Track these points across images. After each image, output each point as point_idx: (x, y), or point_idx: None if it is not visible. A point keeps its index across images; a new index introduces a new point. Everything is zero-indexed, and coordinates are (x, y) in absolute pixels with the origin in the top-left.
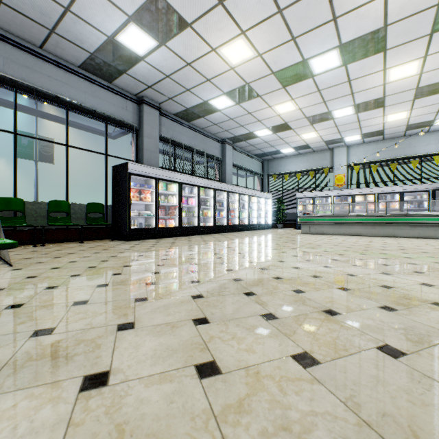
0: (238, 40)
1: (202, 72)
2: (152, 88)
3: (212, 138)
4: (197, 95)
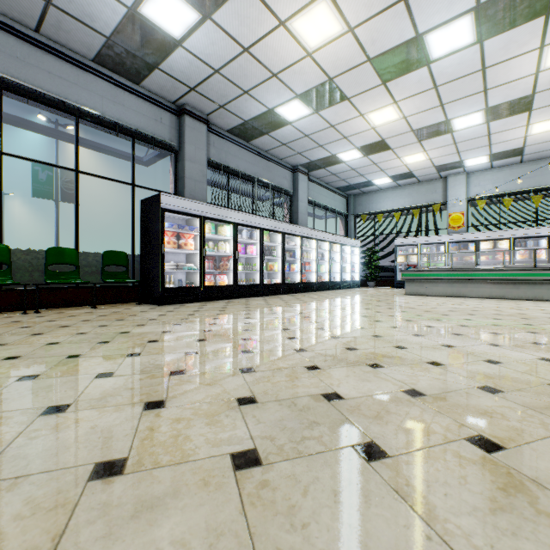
0: (319, 5)
1: (265, 62)
2: (196, 91)
3: (280, 165)
4: (258, 99)
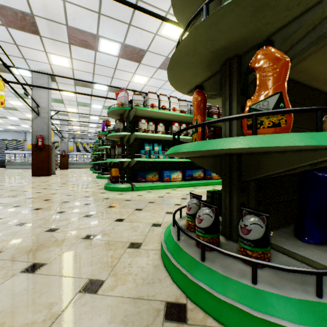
0: None
1: None
2: None
3: None
4: None
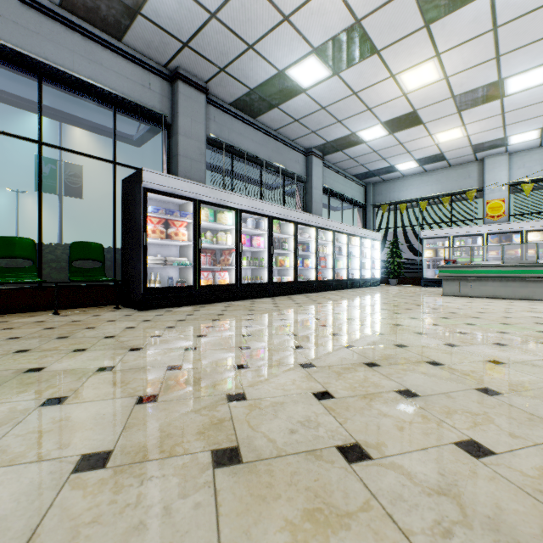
0: None
1: None
2: (190, 48)
3: (292, 147)
4: (266, 57)
